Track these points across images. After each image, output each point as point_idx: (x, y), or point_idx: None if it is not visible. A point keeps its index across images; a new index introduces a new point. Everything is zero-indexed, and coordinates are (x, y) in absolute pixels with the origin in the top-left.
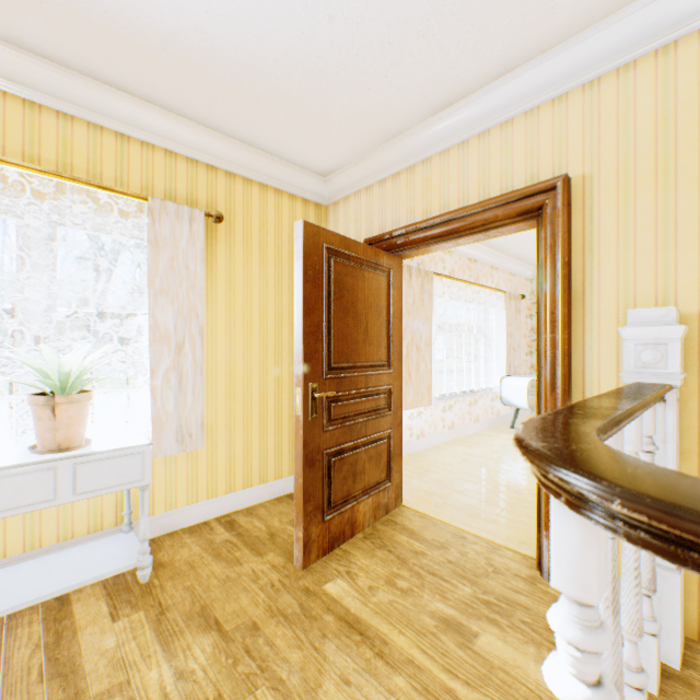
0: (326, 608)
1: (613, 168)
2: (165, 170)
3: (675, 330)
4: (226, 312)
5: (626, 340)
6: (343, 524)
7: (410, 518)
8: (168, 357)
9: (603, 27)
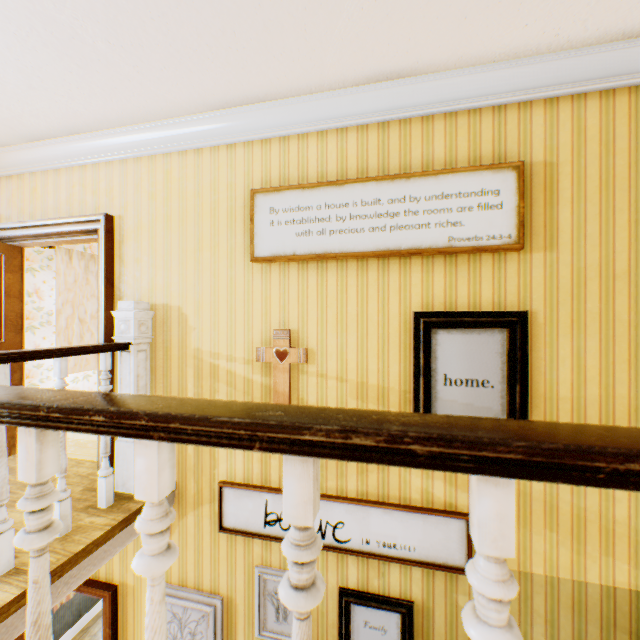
0: None
1: (133, 216)
2: None
3: (132, 314)
4: None
5: (116, 318)
6: None
7: None
8: None
9: (121, 132)
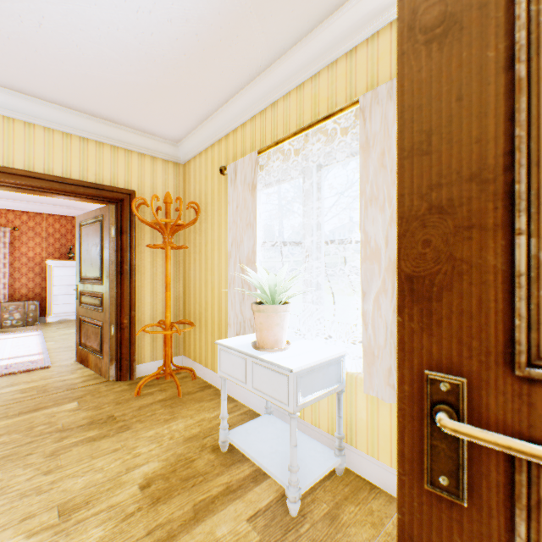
0: None
1: None
2: (390, 49)
3: None
4: None
5: None
6: None
7: None
8: (378, 277)
9: None
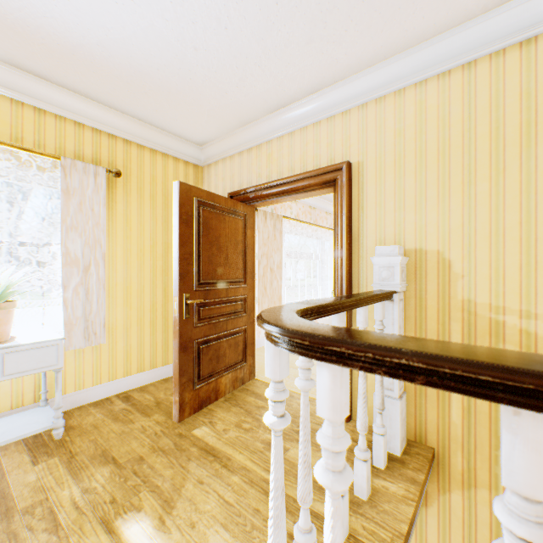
0: (193, 444)
1: (374, 160)
2: (75, 136)
3: (397, 259)
4: (124, 243)
5: (375, 265)
6: (210, 391)
7: (259, 387)
8: (78, 276)
9: (367, 74)
